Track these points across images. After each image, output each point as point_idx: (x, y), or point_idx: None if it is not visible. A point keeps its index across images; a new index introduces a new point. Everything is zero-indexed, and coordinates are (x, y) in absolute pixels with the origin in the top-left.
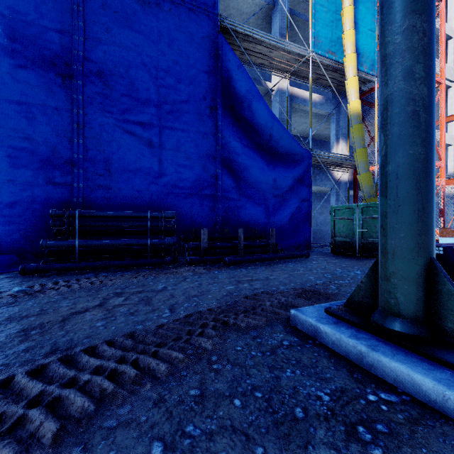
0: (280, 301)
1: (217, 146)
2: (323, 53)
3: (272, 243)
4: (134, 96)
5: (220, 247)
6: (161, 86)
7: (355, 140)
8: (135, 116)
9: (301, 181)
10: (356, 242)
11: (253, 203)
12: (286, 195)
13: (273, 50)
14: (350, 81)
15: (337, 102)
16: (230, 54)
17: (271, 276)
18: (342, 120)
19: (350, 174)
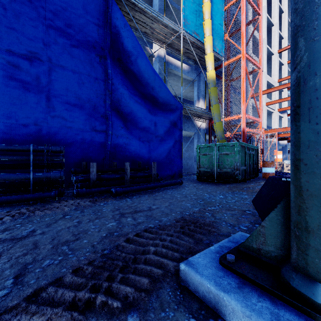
0: (165, 243)
1: (107, 91)
2: (190, 32)
3: (154, 174)
4: (19, 30)
5: (109, 178)
6: (50, 27)
7: (212, 98)
8: (20, 50)
9: (175, 125)
10: (214, 171)
11: (138, 141)
12: (164, 136)
13: (154, 22)
14: (209, 55)
15: (198, 72)
16: (119, 13)
17: (153, 205)
18: (202, 86)
19: (206, 124)
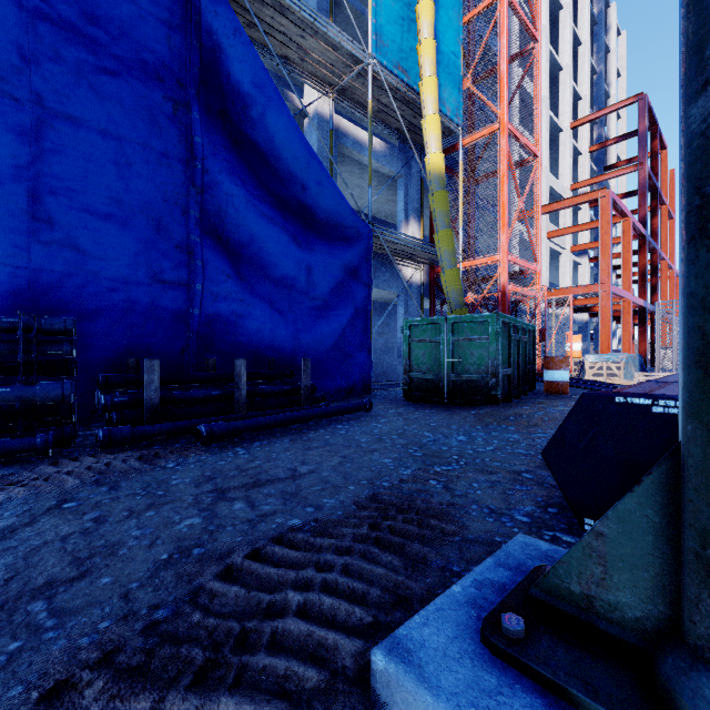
0: (330, 578)
1: (192, 186)
2: (390, 66)
3: (306, 386)
4: None
5: (194, 398)
6: (41, 15)
7: (437, 215)
8: None
9: (356, 275)
10: (444, 380)
11: (269, 308)
12: (331, 298)
13: (307, 35)
14: (430, 120)
15: (406, 158)
16: (222, 2)
17: (303, 465)
18: (414, 189)
19: (424, 274)
